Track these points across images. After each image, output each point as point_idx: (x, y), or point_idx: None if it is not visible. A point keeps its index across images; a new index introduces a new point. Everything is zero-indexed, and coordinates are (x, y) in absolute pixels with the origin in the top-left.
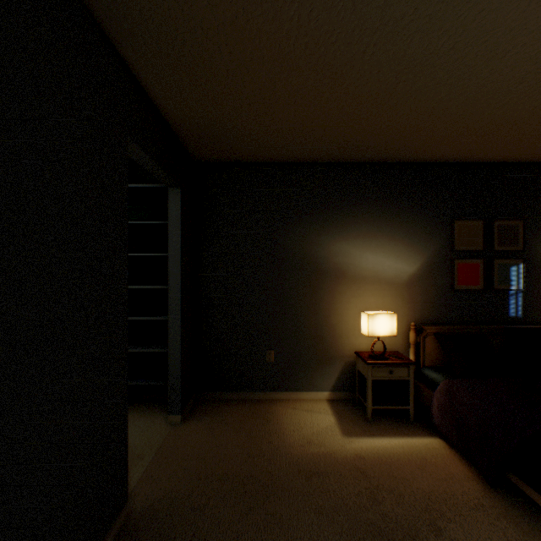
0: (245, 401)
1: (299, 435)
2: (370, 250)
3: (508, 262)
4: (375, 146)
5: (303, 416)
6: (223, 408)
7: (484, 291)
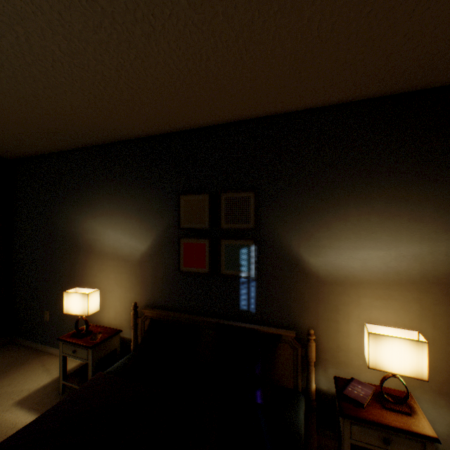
0: (31, 349)
1: None
2: (112, 227)
3: (238, 243)
4: (73, 130)
5: (33, 374)
6: (7, 352)
7: (213, 275)
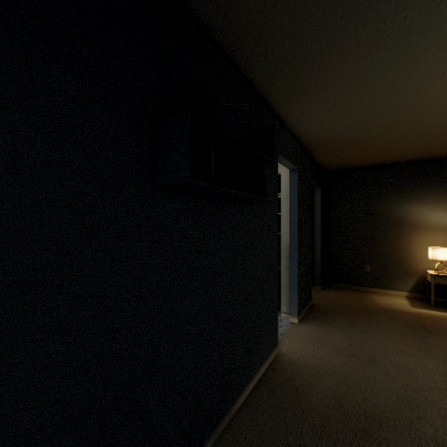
0: (352, 289)
1: (383, 302)
2: (438, 211)
3: None
4: (437, 153)
5: (387, 298)
6: (340, 289)
7: None
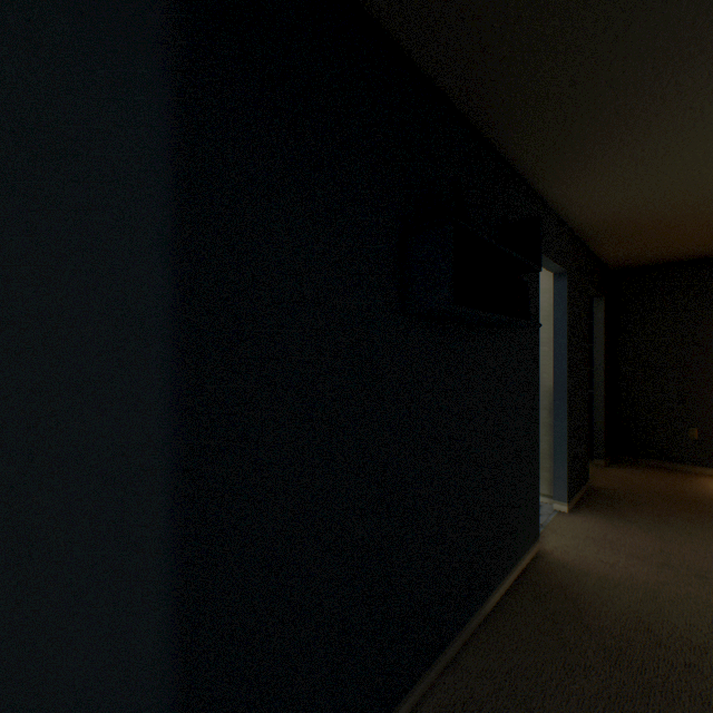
0: (662, 468)
1: None
2: None
3: None
4: None
5: None
6: (640, 467)
7: None
